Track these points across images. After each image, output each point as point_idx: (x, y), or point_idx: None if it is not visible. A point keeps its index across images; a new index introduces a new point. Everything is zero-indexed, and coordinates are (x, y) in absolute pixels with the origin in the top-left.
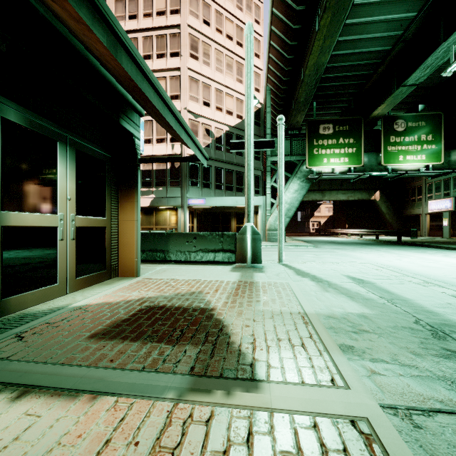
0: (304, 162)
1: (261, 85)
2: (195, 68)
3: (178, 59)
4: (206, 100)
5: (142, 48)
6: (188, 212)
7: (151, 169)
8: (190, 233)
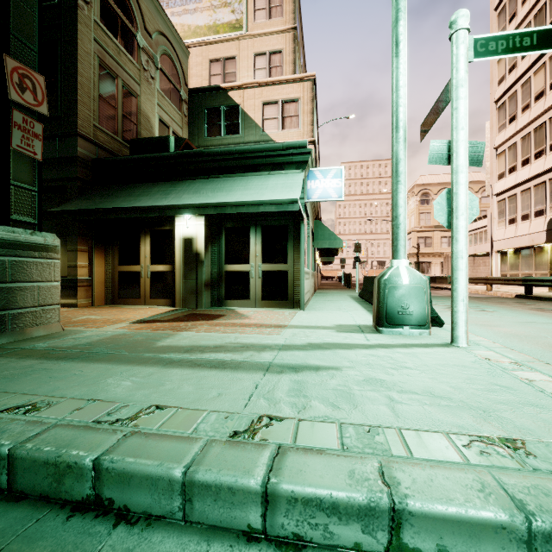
0: None
1: None
2: None
3: None
4: None
5: None
6: None
7: None
8: None
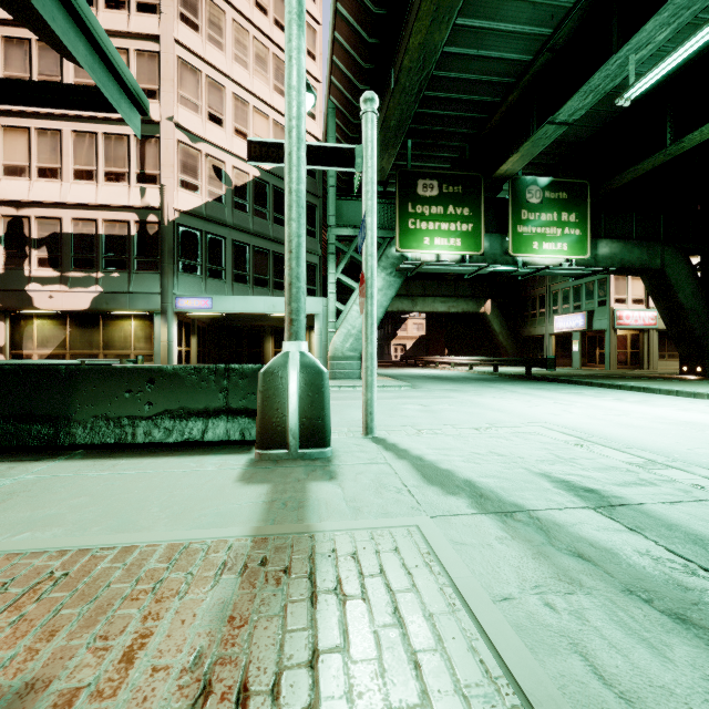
0: (393, 242)
1: (318, 109)
2: (192, 44)
3: (155, 19)
4: (214, 112)
5: None
6: (177, 324)
7: (93, 234)
8: (138, 367)
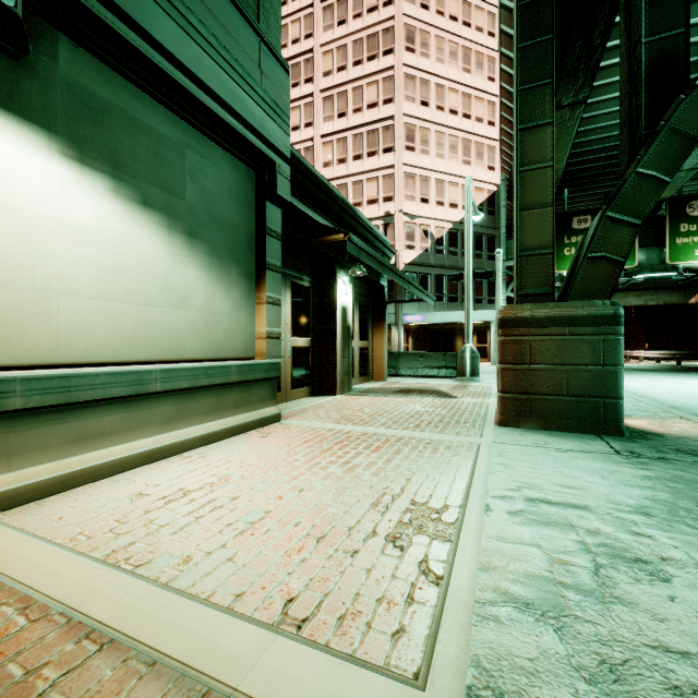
0: None
1: (496, 161)
2: (411, 161)
3: (392, 155)
4: (424, 196)
5: (351, 148)
6: (403, 330)
7: None
8: (417, 352)
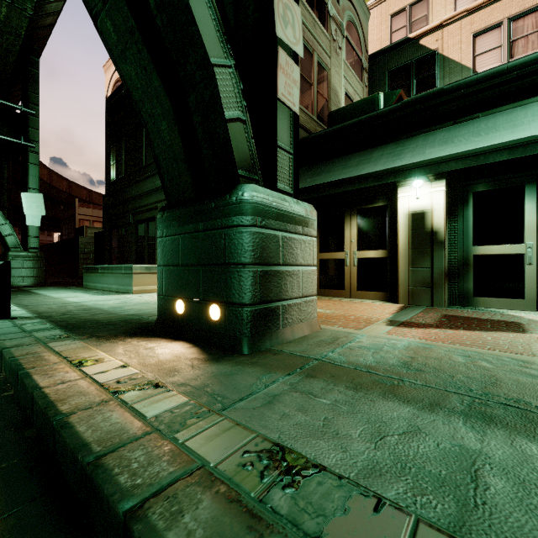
0: None
1: None
2: None
3: None
4: None
5: None
6: None
7: None
8: None
